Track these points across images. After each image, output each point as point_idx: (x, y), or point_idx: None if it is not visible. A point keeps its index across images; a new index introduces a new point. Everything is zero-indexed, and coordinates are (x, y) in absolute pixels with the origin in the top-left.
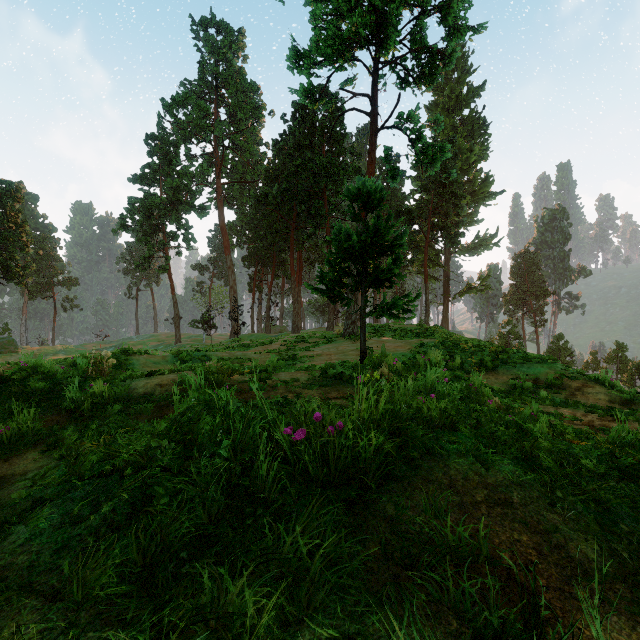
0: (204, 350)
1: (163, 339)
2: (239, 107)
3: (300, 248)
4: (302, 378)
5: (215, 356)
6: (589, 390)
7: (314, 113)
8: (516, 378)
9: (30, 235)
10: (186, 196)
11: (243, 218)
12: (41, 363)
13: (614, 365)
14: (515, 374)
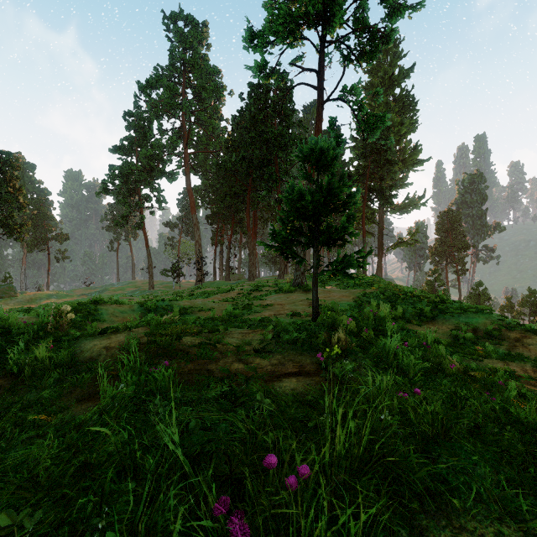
0: (168, 299)
1: (139, 285)
2: (203, 88)
3: (255, 208)
4: (254, 340)
5: (178, 305)
6: (529, 341)
7: (267, 92)
8: (457, 329)
9: (26, 198)
10: (158, 164)
11: (207, 183)
12: (8, 316)
13: (527, 308)
14: (454, 324)
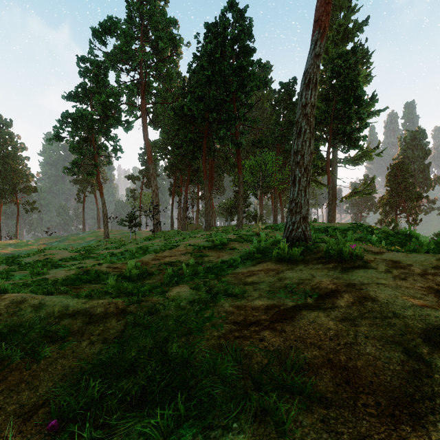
0: None
1: (100, 235)
2: (160, 39)
3: (212, 155)
4: None
5: None
6: None
7: (224, 30)
8: None
9: None
10: (114, 112)
11: (165, 135)
12: None
13: None
14: None
